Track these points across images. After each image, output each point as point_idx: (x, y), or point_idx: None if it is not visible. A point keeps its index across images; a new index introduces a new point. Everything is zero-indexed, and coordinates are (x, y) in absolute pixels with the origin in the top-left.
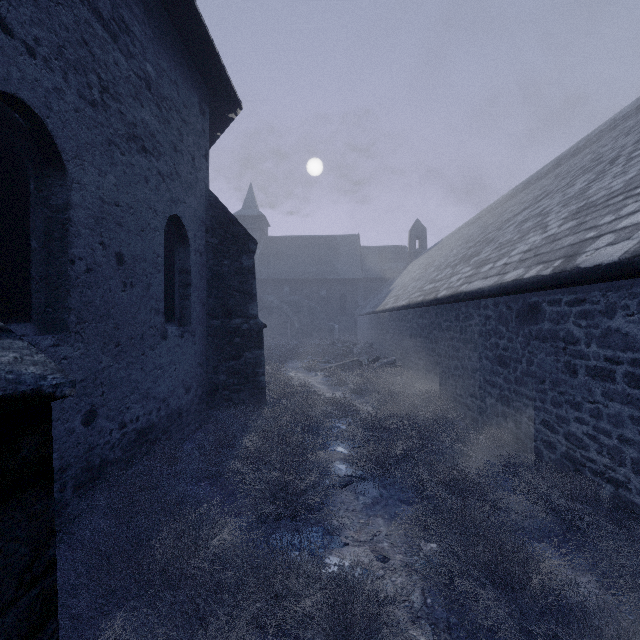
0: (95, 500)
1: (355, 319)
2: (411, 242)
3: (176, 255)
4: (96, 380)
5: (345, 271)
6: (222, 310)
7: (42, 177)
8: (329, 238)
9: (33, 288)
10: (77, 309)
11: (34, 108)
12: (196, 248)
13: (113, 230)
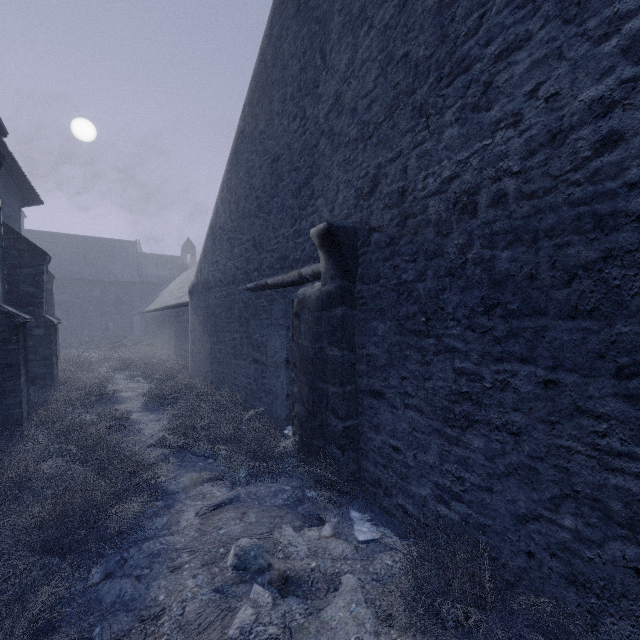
0: None
1: (131, 318)
2: (183, 256)
3: None
4: None
5: (121, 274)
6: None
7: None
8: (104, 241)
9: None
10: None
11: None
12: None
13: None
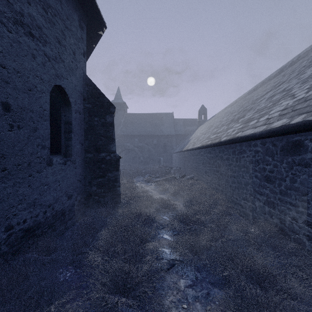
0: None
1: (171, 155)
2: (199, 116)
3: (62, 112)
4: None
5: (166, 131)
6: (94, 148)
7: None
8: (158, 114)
9: None
10: None
11: None
12: (76, 109)
13: None
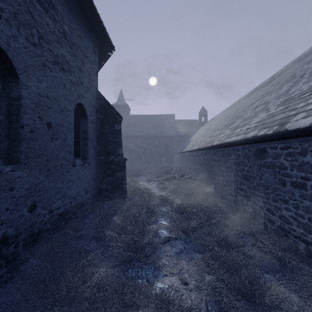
0: (34, 251)
1: (172, 155)
2: (200, 118)
3: (81, 124)
4: (36, 188)
5: (167, 132)
6: (104, 151)
7: (6, 82)
8: (160, 116)
9: (1, 140)
10: (25, 151)
11: (0, 45)
12: (91, 120)
13: (45, 110)
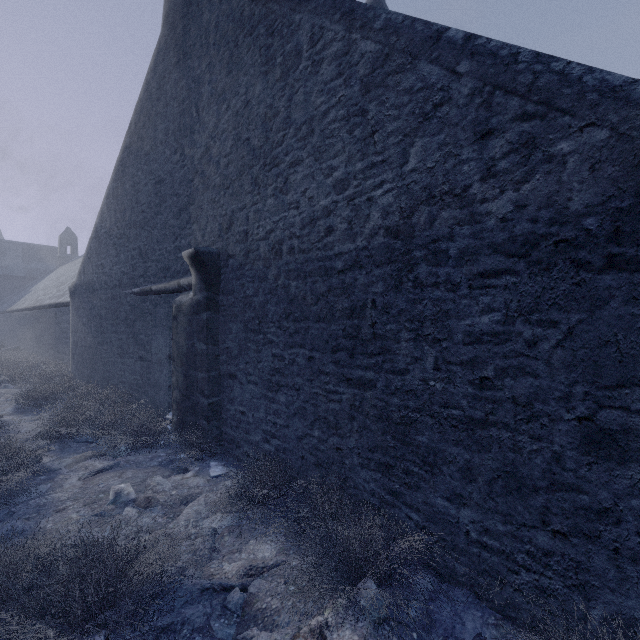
0: None
1: None
2: (61, 247)
3: None
4: None
5: None
6: None
7: None
8: None
9: None
10: None
11: None
12: None
13: None
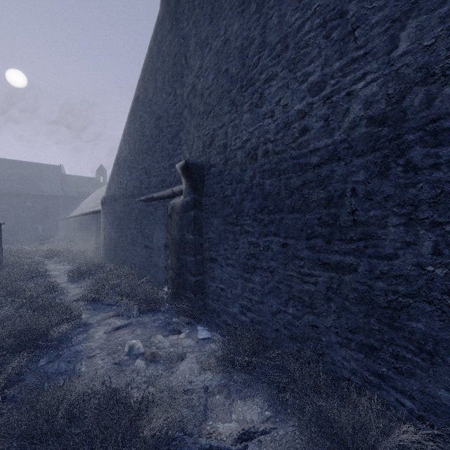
0: None
1: (56, 222)
2: (97, 177)
3: None
4: None
5: (48, 190)
6: None
7: None
8: (34, 164)
9: None
10: None
11: None
12: None
13: None
